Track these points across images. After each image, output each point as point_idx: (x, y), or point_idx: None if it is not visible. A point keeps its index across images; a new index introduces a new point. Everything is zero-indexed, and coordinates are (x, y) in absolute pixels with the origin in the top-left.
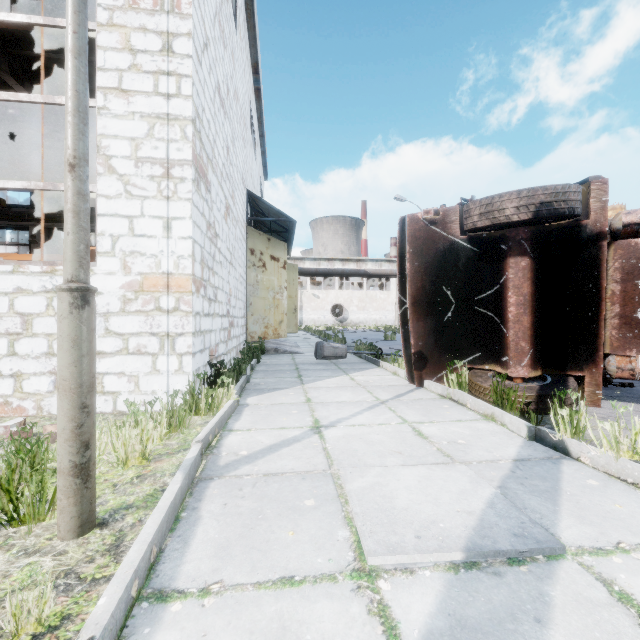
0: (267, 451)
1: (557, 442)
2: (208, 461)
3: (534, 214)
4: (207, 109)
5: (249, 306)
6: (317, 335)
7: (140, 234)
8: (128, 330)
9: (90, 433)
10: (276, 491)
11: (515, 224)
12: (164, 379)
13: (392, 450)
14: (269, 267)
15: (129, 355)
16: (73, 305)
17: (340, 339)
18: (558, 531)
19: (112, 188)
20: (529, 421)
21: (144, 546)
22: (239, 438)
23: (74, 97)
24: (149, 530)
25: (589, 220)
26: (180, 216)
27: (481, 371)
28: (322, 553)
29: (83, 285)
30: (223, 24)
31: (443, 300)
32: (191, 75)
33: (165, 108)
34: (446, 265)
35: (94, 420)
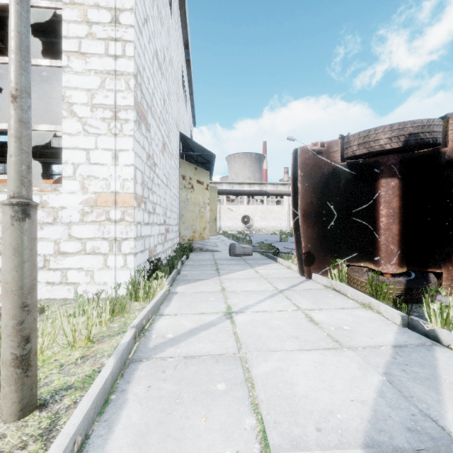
0: (188, 334)
1: (428, 330)
2: (140, 343)
3: (404, 143)
4: (147, 69)
5: (181, 217)
6: (231, 237)
7: (94, 162)
8: (85, 236)
9: (30, 328)
10: (193, 374)
11: (386, 152)
12: (113, 273)
13: (290, 335)
14: (196, 188)
15: (86, 255)
16: (14, 218)
17: (247, 241)
18: (447, 424)
19: (73, 128)
20: (400, 310)
21: (66, 440)
22: (167, 322)
23: (16, 37)
24: (74, 421)
25: (447, 148)
26: (125, 148)
27: (357, 267)
28: (231, 444)
29: (23, 200)
30: (160, 8)
31: (327, 212)
32: (133, 40)
33: (113, 66)
34: (330, 185)
35: (35, 317)
